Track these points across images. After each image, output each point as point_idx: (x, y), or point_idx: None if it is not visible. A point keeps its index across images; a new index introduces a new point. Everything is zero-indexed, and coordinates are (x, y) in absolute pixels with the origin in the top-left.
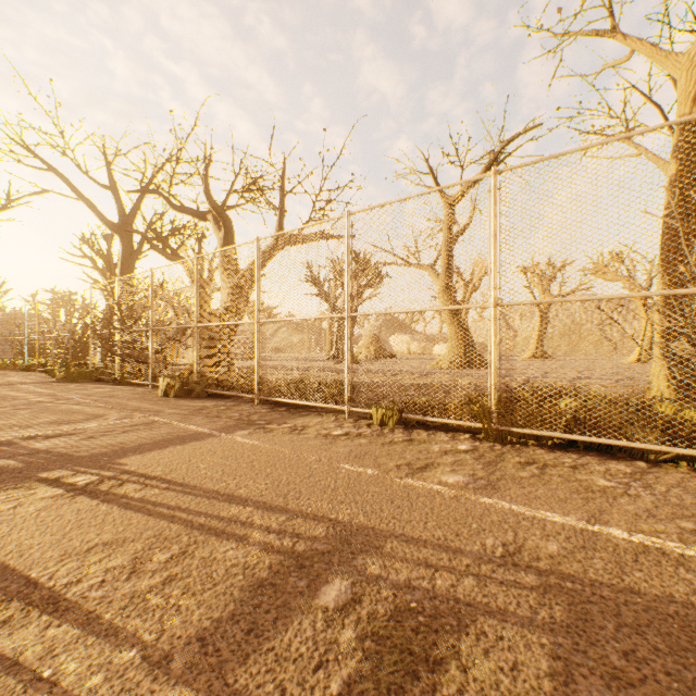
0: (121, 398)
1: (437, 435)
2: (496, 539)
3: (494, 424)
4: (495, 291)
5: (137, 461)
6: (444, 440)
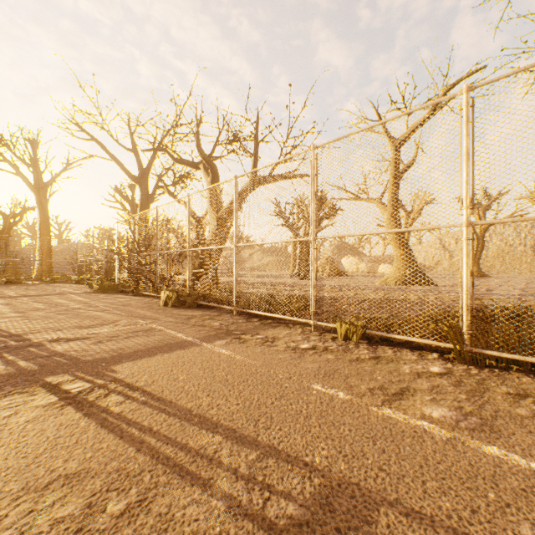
0: (133, 307)
1: (403, 353)
2: (534, 528)
3: (466, 346)
4: (467, 211)
5: (127, 369)
6: (412, 360)
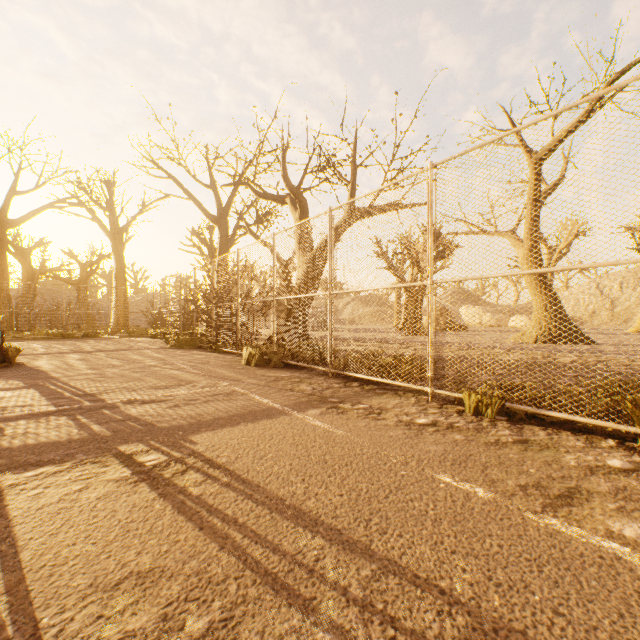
0: (211, 365)
1: (562, 437)
2: None
3: None
4: None
5: (207, 440)
6: (577, 447)
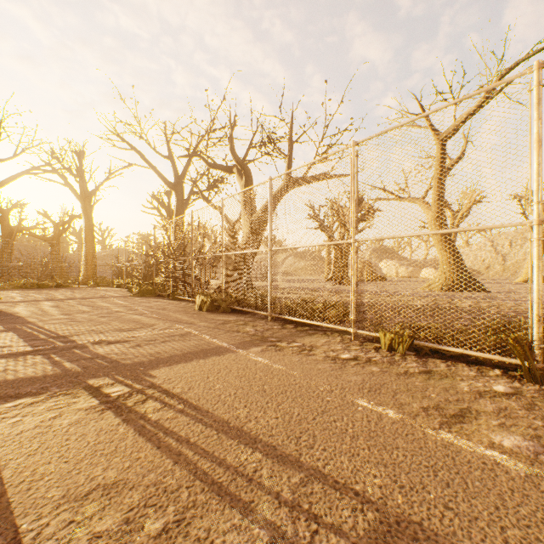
0: (169, 311)
1: (459, 368)
2: None
3: (537, 362)
4: (539, 206)
5: (164, 374)
6: (470, 376)
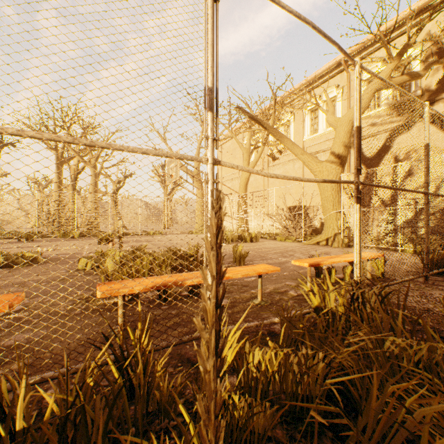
0: None
1: None
2: None
3: None
4: None
5: None
6: None
